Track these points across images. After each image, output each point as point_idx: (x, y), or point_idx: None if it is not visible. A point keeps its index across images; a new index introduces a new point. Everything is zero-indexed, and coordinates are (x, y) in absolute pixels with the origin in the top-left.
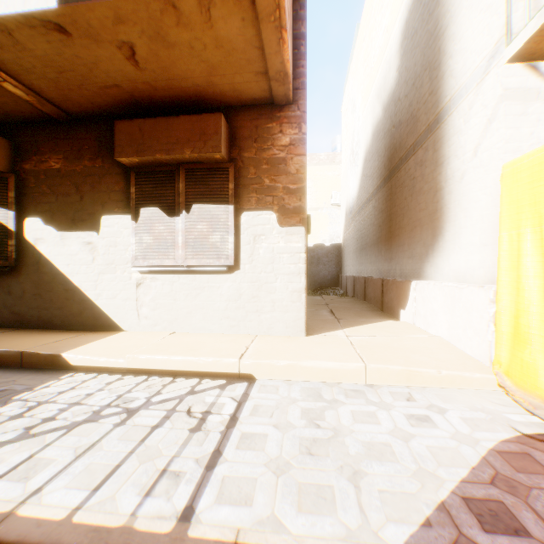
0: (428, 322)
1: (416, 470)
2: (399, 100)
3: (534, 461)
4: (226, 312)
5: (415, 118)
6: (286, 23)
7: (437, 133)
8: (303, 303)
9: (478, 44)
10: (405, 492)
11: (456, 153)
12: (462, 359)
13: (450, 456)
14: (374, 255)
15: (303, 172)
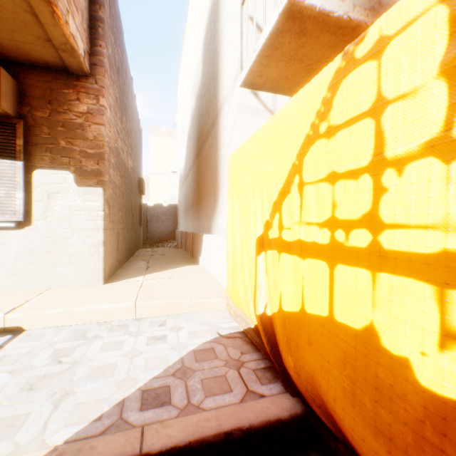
0: (209, 265)
1: (123, 379)
2: (202, 96)
3: (213, 352)
4: (15, 268)
5: (208, 112)
6: (57, 0)
7: (216, 127)
8: (101, 255)
9: (231, 69)
10: (98, 399)
11: (223, 143)
12: (215, 289)
13: (158, 362)
14: (192, 214)
15: (101, 140)
